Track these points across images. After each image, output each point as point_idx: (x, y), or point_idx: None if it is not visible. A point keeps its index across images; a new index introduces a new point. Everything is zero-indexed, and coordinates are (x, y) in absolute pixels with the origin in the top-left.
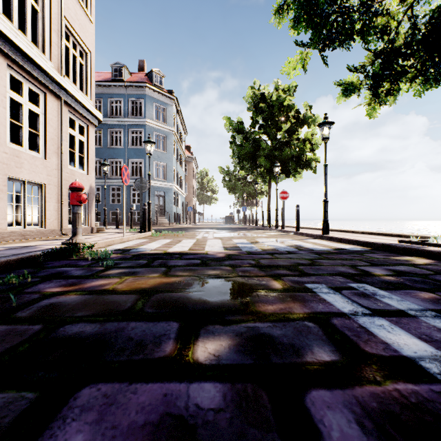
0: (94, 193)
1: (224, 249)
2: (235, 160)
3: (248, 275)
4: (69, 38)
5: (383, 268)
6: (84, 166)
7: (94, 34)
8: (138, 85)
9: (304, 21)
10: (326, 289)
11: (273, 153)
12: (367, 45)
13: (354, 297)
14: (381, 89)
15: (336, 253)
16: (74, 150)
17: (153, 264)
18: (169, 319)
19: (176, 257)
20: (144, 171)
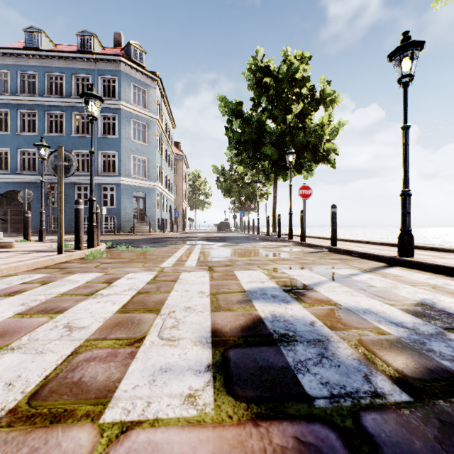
0: None
1: (217, 385)
2: (231, 158)
3: None
4: None
5: None
6: None
7: None
8: (111, 58)
9: None
10: None
11: (283, 139)
12: None
13: None
14: None
15: None
16: None
17: None
18: None
19: None
20: (118, 167)
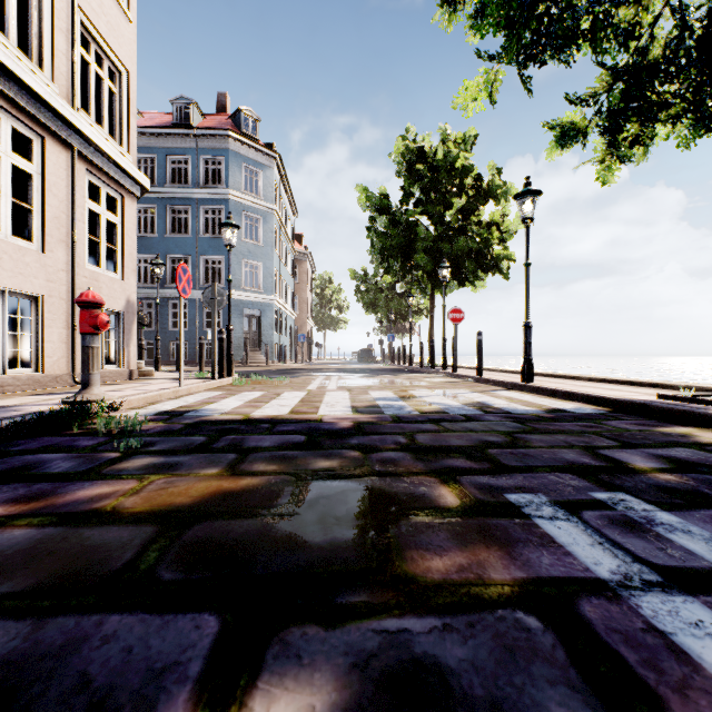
0: (134, 311)
1: (353, 412)
2: (376, 258)
3: (392, 470)
4: (89, 46)
5: (646, 453)
6: (116, 265)
7: (135, 42)
8: (216, 133)
9: (492, 13)
10: (550, 508)
11: (439, 246)
12: (601, 55)
13: (612, 530)
14: (622, 135)
15: (552, 420)
16: (99, 238)
17: (216, 444)
18: (203, 604)
19: (262, 428)
20: (226, 276)
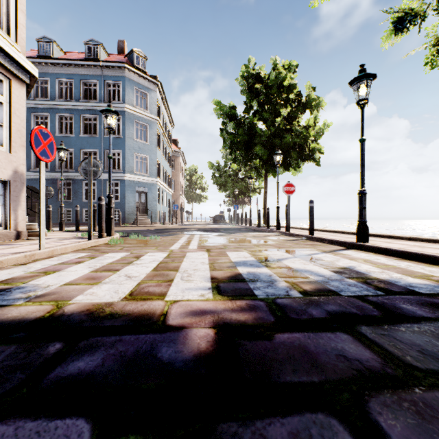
0: (22, 181)
1: (214, 292)
2: (225, 154)
3: None
4: None
5: None
6: (2, 139)
7: None
8: (116, 65)
9: None
10: None
11: (272, 140)
12: None
13: None
14: None
15: None
16: None
17: None
18: None
19: (33, 365)
20: (122, 164)
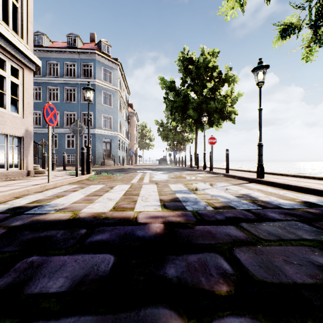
0: (31, 136)
1: (162, 207)
2: (167, 114)
3: None
4: None
5: None
6: (18, 109)
7: None
8: (89, 51)
9: None
10: None
11: (201, 106)
12: None
13: None
14: (322, 30)
15: None
16: (5, 91)
17: None
18: None
19: (76, 237)
20: (94, 122)
